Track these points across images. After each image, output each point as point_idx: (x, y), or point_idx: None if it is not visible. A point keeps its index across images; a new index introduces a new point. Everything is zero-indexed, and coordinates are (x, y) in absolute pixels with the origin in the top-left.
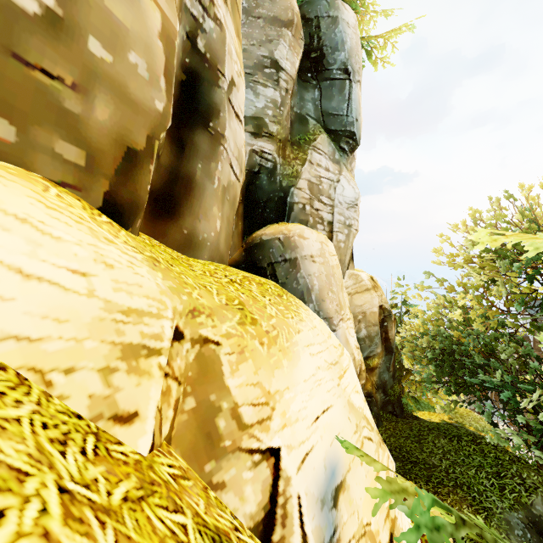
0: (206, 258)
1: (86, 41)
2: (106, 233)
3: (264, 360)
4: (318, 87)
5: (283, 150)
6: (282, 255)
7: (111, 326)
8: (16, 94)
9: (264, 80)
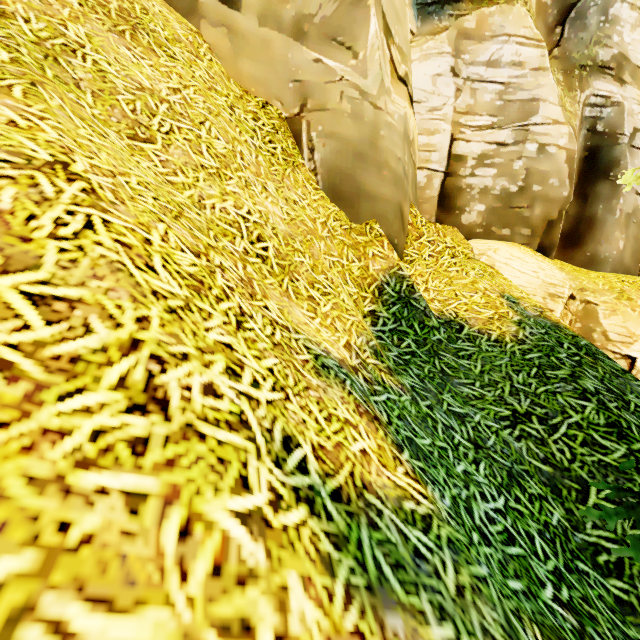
0: (608, 271)
1: (531, 188)
2: (540, 259)
3: (633, 318)
4: None
5: None
6: None
7: (544, 287)
8: (510, 219)
9: None
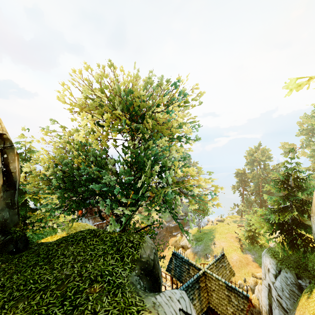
0: None
1: None
2: None
3: None
4: None
5: None
6: None
7: None
8: None
9: None
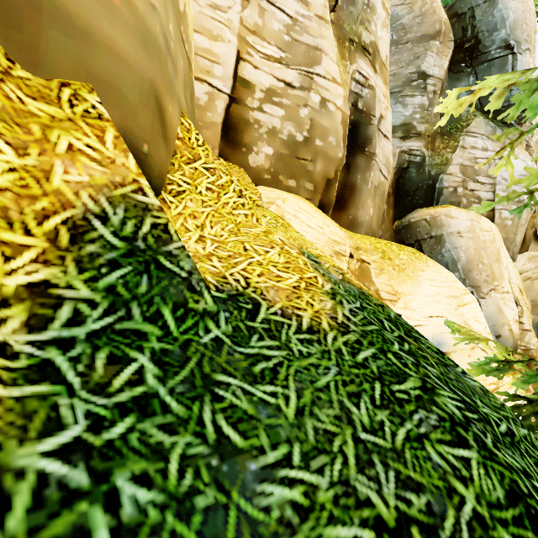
0: (363, 233)
1: (315, 142)
2: (323, 215)
3: (394, 277)
4: (473, 73)
5: (432, 143)
6: (428, 233)
7: (330, 244)
8: (296, 170)
9: (411, 92)
